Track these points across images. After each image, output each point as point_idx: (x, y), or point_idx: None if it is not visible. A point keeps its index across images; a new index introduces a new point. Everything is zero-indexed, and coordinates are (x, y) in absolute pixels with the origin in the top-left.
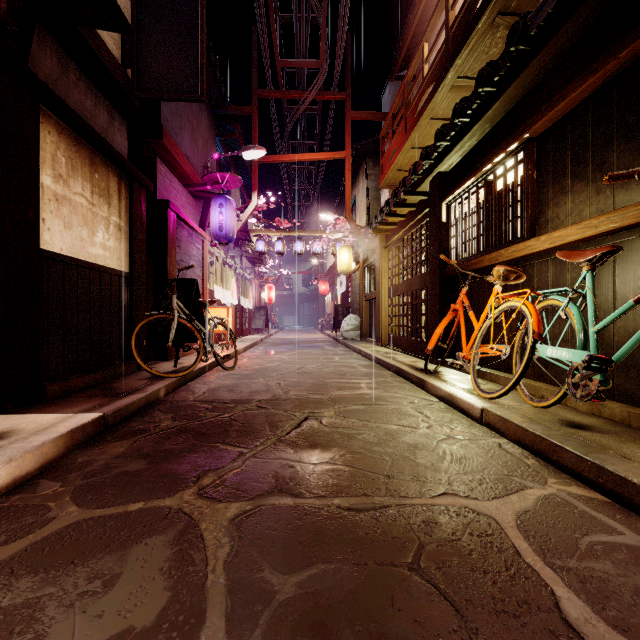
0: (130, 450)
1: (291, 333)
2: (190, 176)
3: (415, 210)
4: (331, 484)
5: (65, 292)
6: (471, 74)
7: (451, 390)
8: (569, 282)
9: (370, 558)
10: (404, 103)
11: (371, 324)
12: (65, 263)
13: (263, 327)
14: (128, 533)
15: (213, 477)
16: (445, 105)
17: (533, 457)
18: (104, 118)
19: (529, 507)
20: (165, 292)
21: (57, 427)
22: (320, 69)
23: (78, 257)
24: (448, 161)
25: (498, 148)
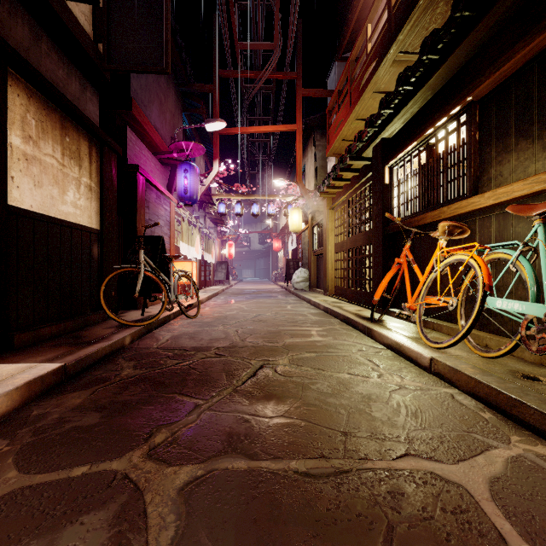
0: (87, 401)
1: (249, 284)
2: (158, 145)
3: (359, 174)
4: (287, 442)
5: (35, 246)
6: (411, 49)
7: (398, 339)
8: (513, 236)
9: (334, 545)
10: (349, 79)
11: (319, 276)
12: (35, 219)
13: (224, 279)
14: (64, 508)
15: (166, 434)
16: (387, 79)
17: (489, 410)
18: (76, 87)
19: (499, 472)
20: (134, 247)
21: (14, 379)
22: (274, 51)
23: (48, 214)
24: (391, 128)
25: (440, 112)
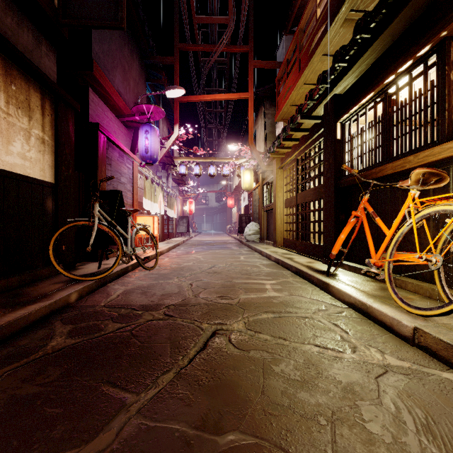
0: None
1: (207, 236)
2: (121, 108)
3: (308, 134)
4: None
5: None
6: (363, 7)
7: (363, 298)
8: None
9: None
10: (298, 47)
11: (268, 229)
12: None
13: (185, 232)
14: None
15: None
16: (336, 41)
17: None
18: (29, 39)
19: None
20: (93, 202)
21: None
22: (228, 24)
23: None
24: (344, 82)
25: (405, 56)
